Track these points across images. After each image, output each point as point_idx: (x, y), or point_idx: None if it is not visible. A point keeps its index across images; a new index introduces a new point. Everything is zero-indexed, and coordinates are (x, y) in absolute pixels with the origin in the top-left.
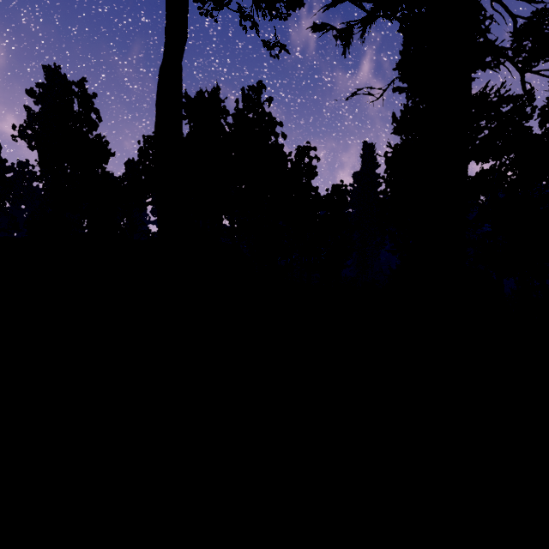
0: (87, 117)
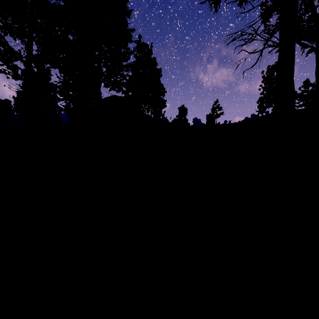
0: None
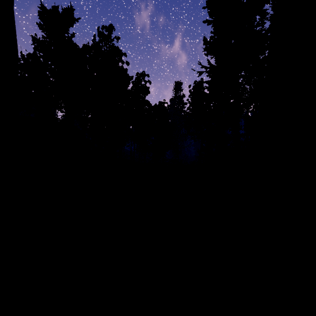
0: None
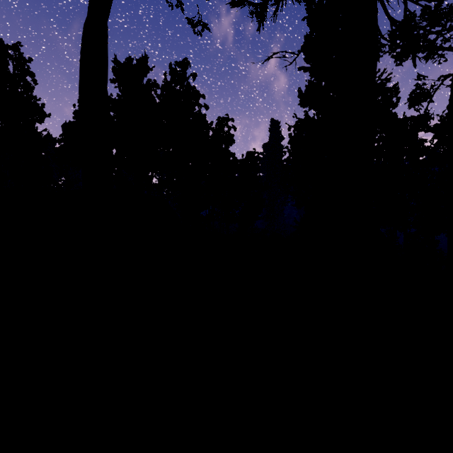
0: (23, 79)
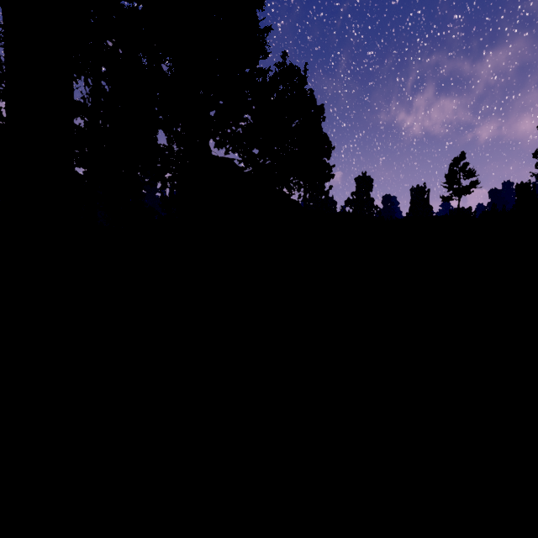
0: None
